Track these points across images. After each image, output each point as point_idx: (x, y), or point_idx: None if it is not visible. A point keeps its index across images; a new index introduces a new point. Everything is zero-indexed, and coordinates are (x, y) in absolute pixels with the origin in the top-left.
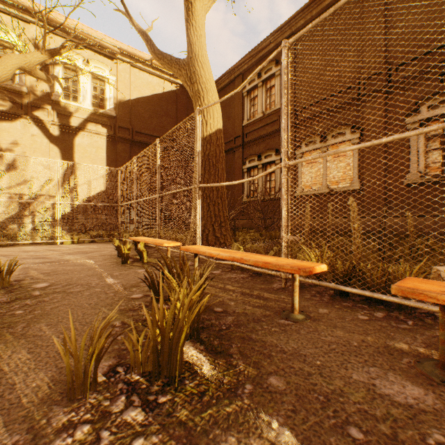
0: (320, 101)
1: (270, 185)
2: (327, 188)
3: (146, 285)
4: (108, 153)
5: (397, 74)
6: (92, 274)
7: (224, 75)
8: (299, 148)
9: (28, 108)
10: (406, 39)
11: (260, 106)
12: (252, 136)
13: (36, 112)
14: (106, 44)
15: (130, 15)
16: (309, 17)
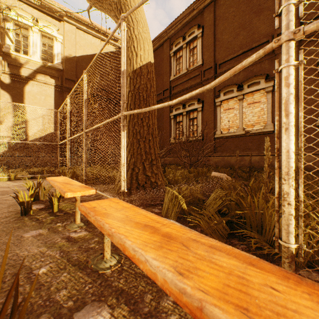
0: (237, 57)
1: (192, 129)
2: (243, 130)
3: None
4: (56, 100)
5: None
6: None
7: (154, 39)
8: (218, 97)
9: None
10: None
11: (184, 63)
12: (178, 89)
13: None
14: (54, 6)
15: None
16: None
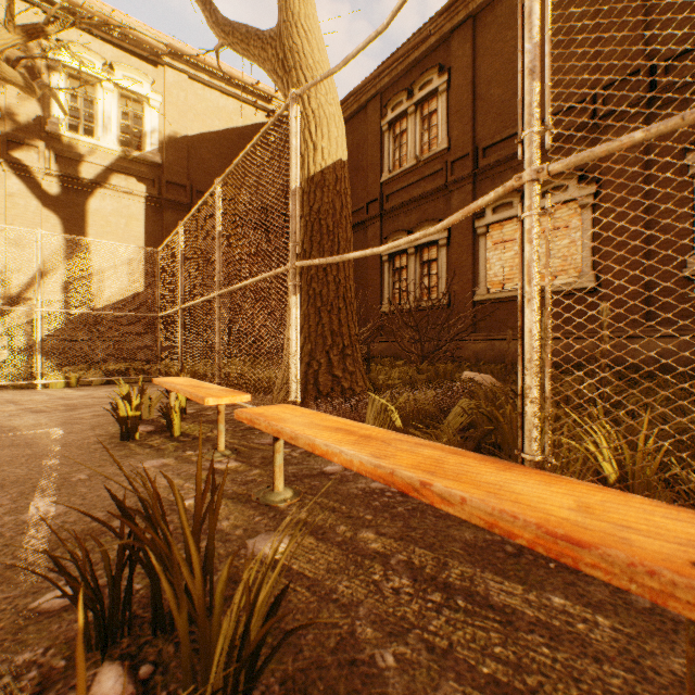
0: None
1: (428, 284)
2: None
3: (126, 529)
4: (149, 227)
5: (668, 74)
6: (15, 480)
7: (349, 96)
8: (481, 217)
9: (1, 144)
10: (686, 8)
11: (411, 146)
12: (398, 199)
13: (17, 153)
14: (145, 37)
15: None
16: None
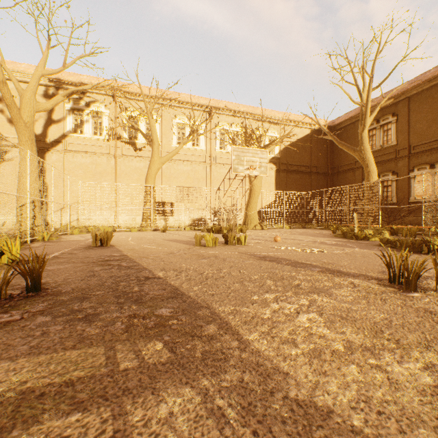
0: (429, 142)
1: (386, 195)
2: (434, 197)
3: None
4: (275, 179)
5: None
6: None
7: (346, 120)
8: (412, 171)
9: None
10: None
11: (378, 141)
12: None
13: None
14: (277, 118)
15: (319, 123)
16: (420, 90)
